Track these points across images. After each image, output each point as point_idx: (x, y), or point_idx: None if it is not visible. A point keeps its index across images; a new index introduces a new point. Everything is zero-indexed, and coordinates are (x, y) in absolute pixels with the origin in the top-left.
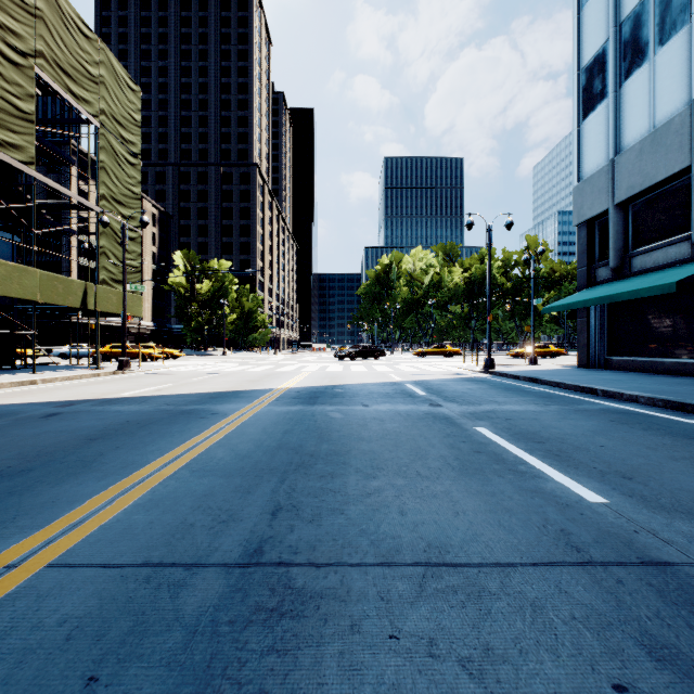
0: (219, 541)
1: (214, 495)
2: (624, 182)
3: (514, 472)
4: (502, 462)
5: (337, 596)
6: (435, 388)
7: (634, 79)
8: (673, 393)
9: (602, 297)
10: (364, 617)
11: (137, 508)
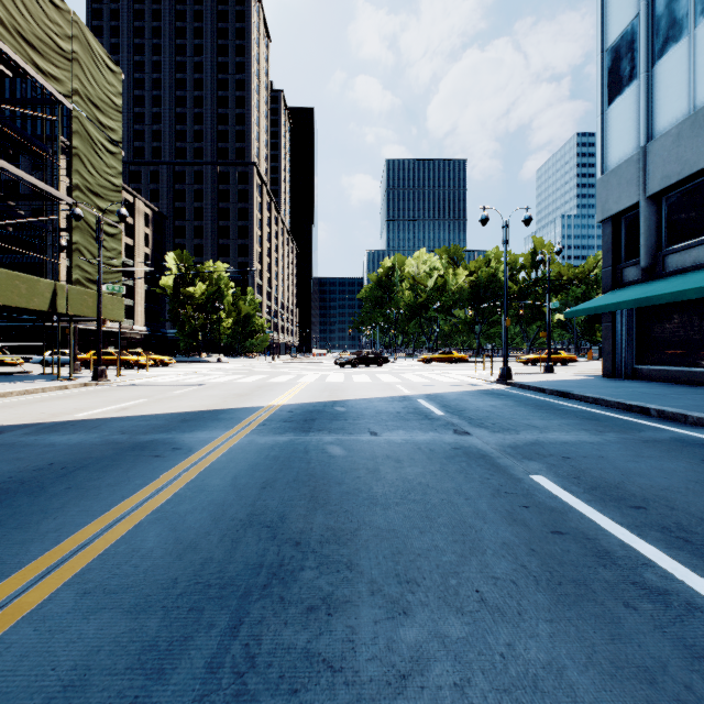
0: None
1: (85, 684)
2: (657, 172)
3: (646, 591)
4: (610, 561)
5: None
6: (453, 405)
7: (670, 56)
8: None
9: (638, 299)
10: None
11: None
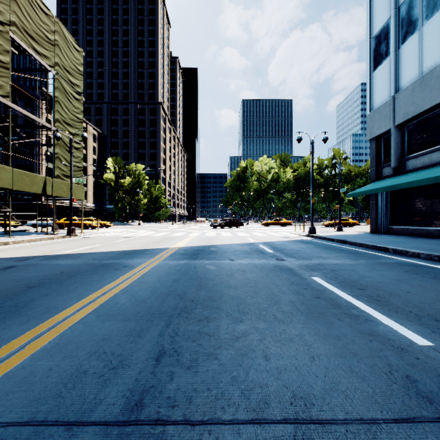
0: (105, 392)
1: (110, 339)
2: (401, 111)
3: (349, 315)
4: (338, 306)
5: None
6: (278, 247)
7: (408, 43)
8: None
9: (388, 186)
10: None
11: (43, 353)
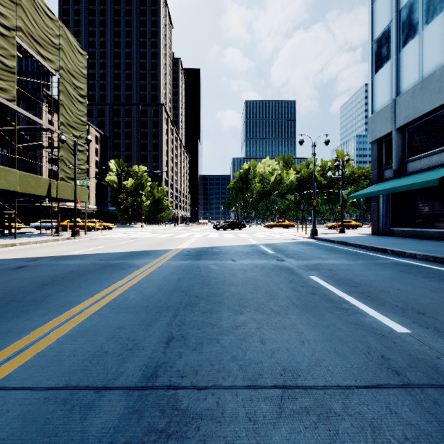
0: (124, 366)
1: (124, 327)
2: (402, 114)
3: (340, 309)
4: (330, 301)
5: (214, 417)
6: (279, 249)
7: (409, 46)
8: (439, 251)
9: (388, 189)
10: (236, 438)
11: (67, 338)
